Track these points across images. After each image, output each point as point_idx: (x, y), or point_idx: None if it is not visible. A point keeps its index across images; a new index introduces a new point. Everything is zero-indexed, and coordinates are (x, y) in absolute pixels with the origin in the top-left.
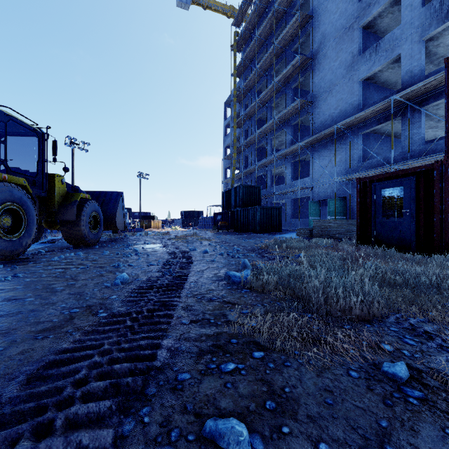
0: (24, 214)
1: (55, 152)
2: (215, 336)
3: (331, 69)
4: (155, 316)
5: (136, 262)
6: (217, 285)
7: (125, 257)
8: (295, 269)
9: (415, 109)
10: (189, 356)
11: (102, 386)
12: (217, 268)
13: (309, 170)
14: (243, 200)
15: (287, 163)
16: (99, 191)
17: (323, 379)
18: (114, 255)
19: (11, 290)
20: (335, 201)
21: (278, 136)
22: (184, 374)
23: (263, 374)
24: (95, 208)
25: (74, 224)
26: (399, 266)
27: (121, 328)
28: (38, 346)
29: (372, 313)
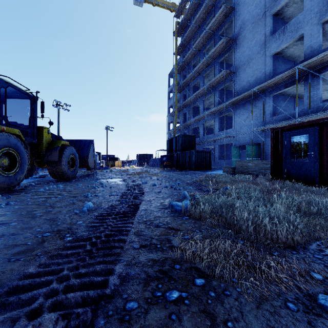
0: (18, 156)
1: (43, 110)
2: (160, 261)
3: (249, 47)
4: (111, 241)
5: (101, 193)
6: (163, 212)
7: (94, 189)
8: (225, 200)
9: (315, 75)
10: (138, 282)
11: (53, 318)
12: (163, 198)
13: (232, 123)
14: (182, 146)
15: (215, 118)
16: (76, 140)
17: (263, 312)
18: (85, 187)
19: (1, 216)
20: (252, 146)
21: (208, 98)
22: (132, 302)
23: (205, 304)
24: (73, 151)
25: (56, 163)
26: (311, 198)
27: (81, 252)
28: (9, 269)
29: (296, 241)
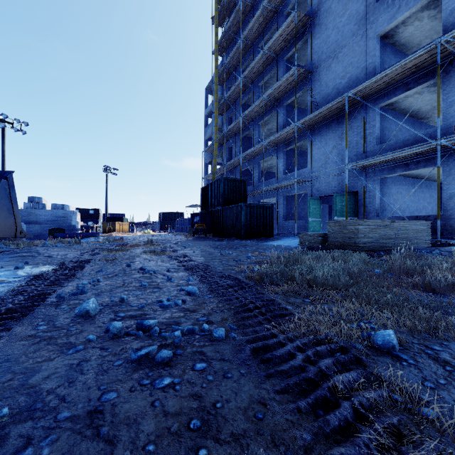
0: None
1: None
2: None
3: (336, 27)
4: None
5: None
6: None
7: None
8: None
9: None
10: None
11: None
12: None
13: (305, 162)
14: (224, 197)
15: (279, 152)
16: None
17: None
18: None
19: None
20: (346, 196)
21: (267, 122)
22: None
23: None
24: None
25: None
26: None
27: None
28: None
29: None
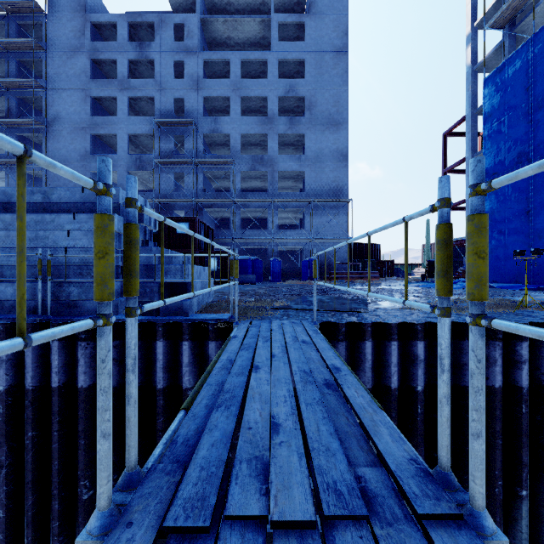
0: None
1: None
2: None
3: (66, 148)
4: None
5: None
6: None
7: None
8: None
9: None
10: None
11: None
12: None
13: None
14: None
15: None
16: None
17: None
18: None
19: None
20: None
21: None
22: None
23: None
24: None
25: None
26: None
27: None
28: None
29: None
